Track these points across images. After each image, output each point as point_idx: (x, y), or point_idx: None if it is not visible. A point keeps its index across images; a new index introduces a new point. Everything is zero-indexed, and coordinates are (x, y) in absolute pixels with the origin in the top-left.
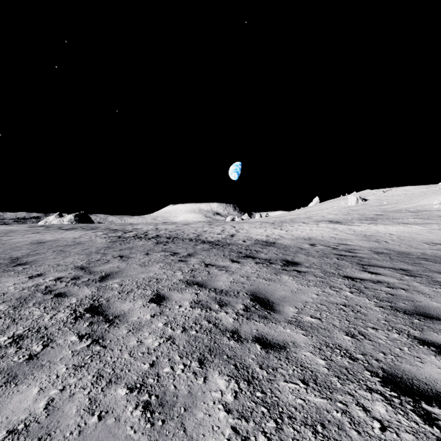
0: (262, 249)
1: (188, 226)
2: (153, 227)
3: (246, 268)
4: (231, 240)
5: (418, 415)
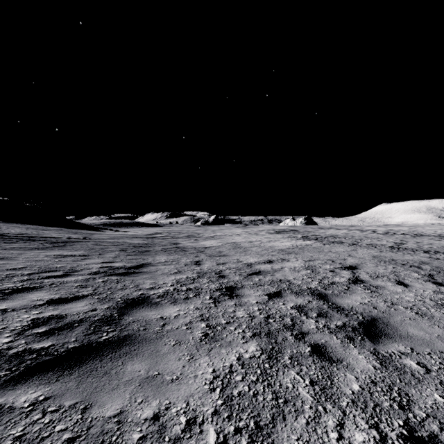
0: None
1: (422, 228)
2: (384, 228)
3: None
4: None
5: None
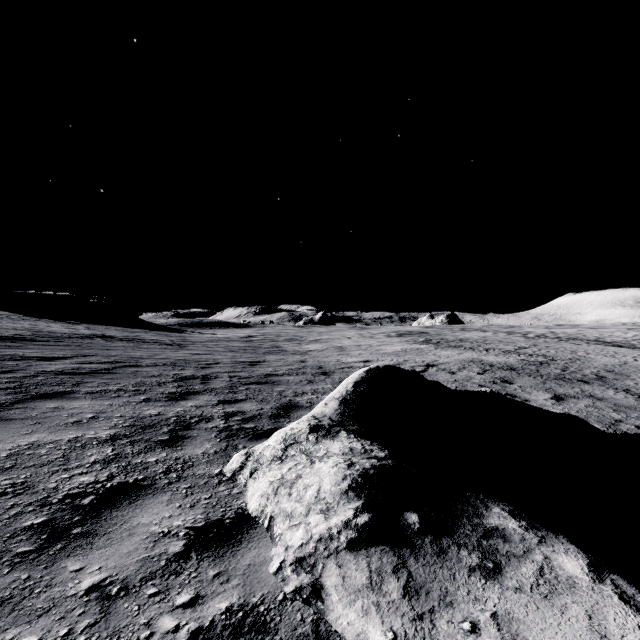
0: (639, 345)
1: (594, 330)
2: (546, 330)
3: (608, 347)
4: (628, 341)
5: (607, 352)
